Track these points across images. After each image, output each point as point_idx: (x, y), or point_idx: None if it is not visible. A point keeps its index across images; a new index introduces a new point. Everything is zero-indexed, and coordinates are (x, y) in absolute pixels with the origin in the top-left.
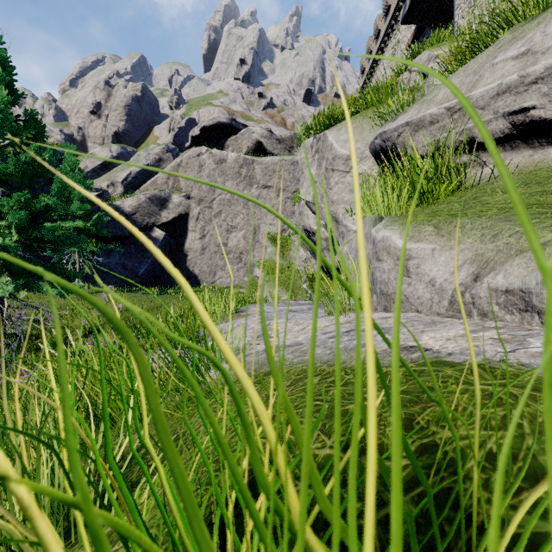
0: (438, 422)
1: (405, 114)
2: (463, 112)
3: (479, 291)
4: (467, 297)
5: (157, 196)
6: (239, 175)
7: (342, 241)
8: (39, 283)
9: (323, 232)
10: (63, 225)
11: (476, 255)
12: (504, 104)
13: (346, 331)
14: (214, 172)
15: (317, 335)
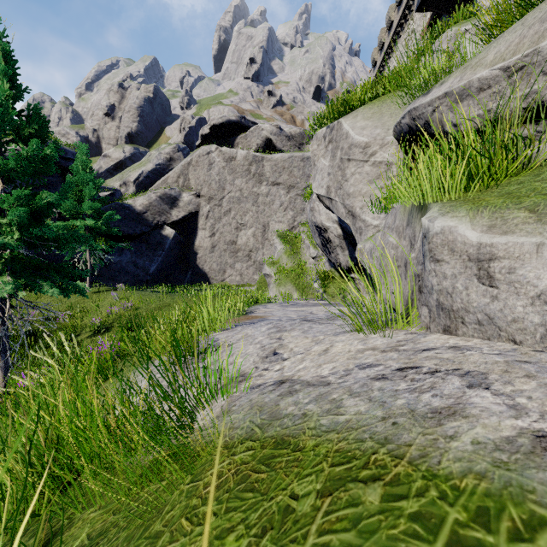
0: None
1: (442, 84)
2: (527, 70)
3: None
4: None
5: (167, 194)
6: (248, 172)
7: (360, 238)
8: (40, 283)
9: (336, 228)
10: (74, 224)
11: None
12: None
13: (398, 369)
14: (223, 170)
15: (351, 370)
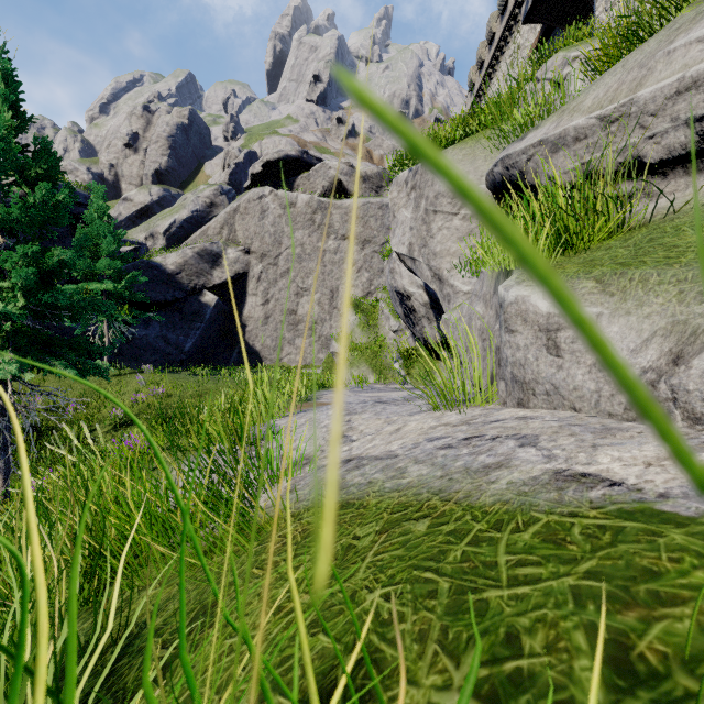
0: (689, 662)
1: (538, 130)
2: (624, 121)
3: (686, 381)
4: (662, 389)
5: (208, 250)
6: (312, 223)
7: (448, 307)
8: (51, 362)
9: (422, 295)
10: (88, 287)
11: (674, 323)
12: (688, 107)
13: (464, 438)
14: (280, 220)
15: (420, 443)
